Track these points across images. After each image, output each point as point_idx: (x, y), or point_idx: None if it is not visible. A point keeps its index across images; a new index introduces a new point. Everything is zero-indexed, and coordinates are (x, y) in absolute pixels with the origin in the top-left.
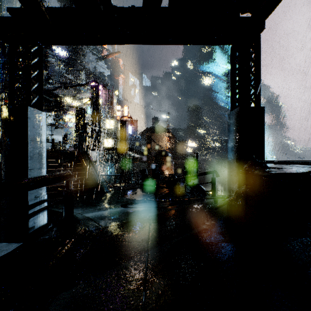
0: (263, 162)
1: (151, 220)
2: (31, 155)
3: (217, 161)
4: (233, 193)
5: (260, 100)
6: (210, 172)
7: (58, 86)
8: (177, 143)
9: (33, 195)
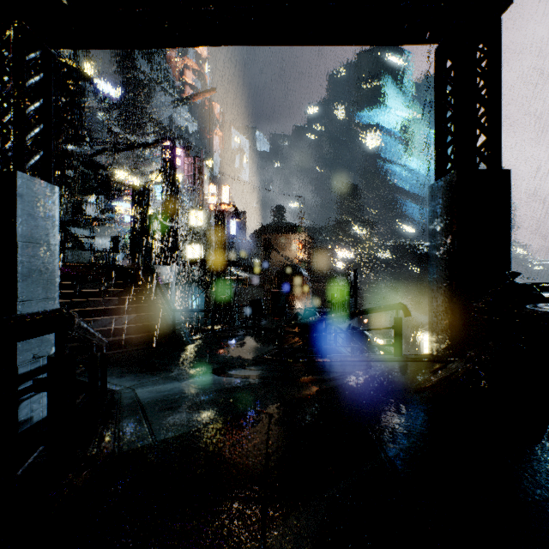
0: (532, 285)
1: (271, 423)
2: (24, 271)
3: (390, 284)
4: (440, 351)
5: (499, 157)
6: (391, 306)
7: (101, 149)
8: (317, 252)
9: (30, 354)
